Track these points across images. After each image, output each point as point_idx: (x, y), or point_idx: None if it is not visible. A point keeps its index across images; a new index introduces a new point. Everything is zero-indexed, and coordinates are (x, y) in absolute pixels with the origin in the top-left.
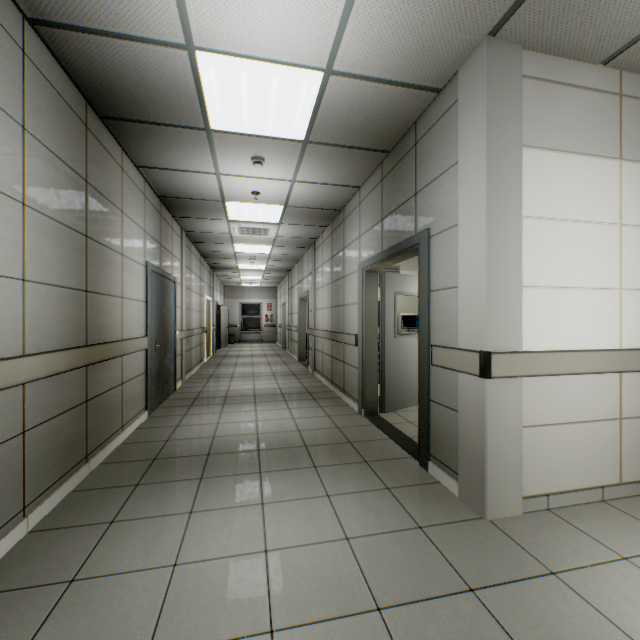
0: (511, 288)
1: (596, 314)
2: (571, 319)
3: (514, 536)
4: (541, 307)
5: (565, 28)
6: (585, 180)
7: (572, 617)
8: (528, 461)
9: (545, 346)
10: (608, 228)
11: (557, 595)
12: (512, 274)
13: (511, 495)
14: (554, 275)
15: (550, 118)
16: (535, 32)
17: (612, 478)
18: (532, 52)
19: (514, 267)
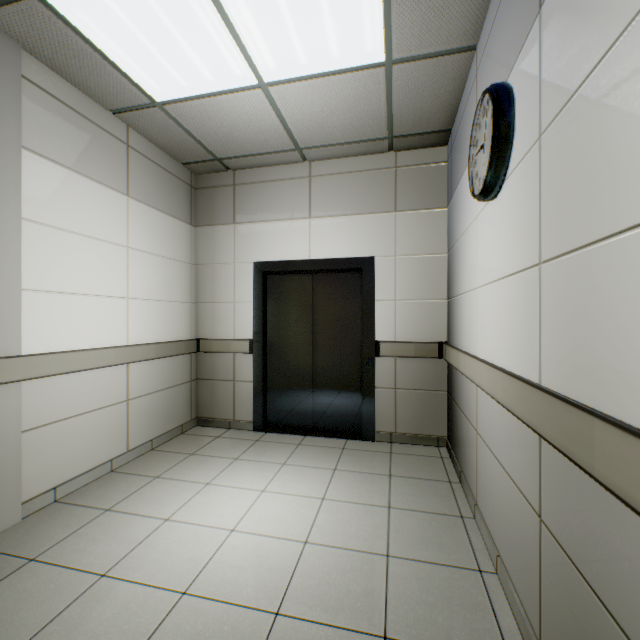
0: (8, 290)
1: (108, 318)
2: (83, 322)
3: (2, 547)
4: (49, 311)
5: (67, 61)
6: (97, 203)
7: (35, 588)
8: (33, 463)
9: (54, 348)
10: (118, 248)
11: (28, 578)
12: (10, 276)
13: (8, 506)
14: (65, 281)
15: (60, 134)
16: (35, 43)
17: (122, 449)
18: (38, 61)
19: (13, 269)
